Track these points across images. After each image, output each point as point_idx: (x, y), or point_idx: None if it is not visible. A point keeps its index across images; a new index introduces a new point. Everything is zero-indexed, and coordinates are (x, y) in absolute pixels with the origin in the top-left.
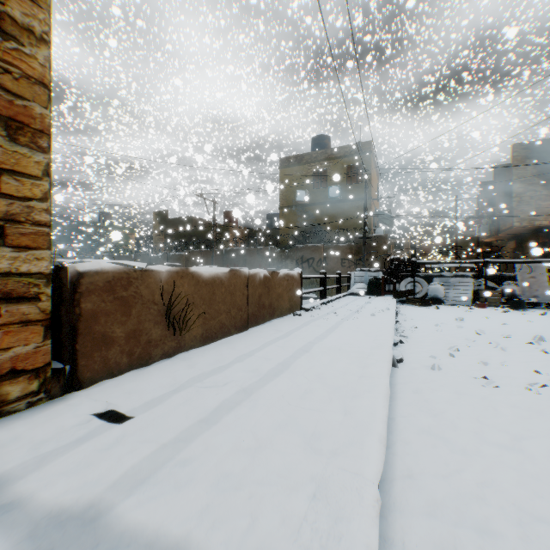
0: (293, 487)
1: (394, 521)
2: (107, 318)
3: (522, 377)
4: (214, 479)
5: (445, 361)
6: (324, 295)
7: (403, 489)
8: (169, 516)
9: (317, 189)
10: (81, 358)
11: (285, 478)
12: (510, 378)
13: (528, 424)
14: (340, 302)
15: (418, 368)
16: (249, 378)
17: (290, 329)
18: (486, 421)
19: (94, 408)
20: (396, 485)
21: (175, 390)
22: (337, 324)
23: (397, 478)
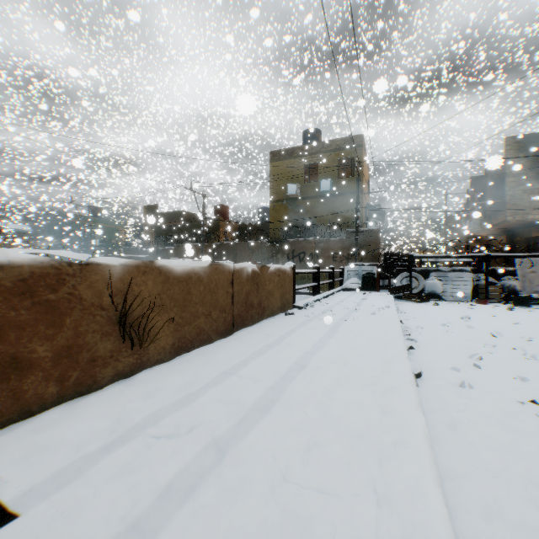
0: None
1: None
2: (22, 332)
3: None
4: None
5: (472, 375)
6: (317, 291)
7: None
8: None
9: (308, 183)
10: None
11: None
12: None
13: None
14: (335, 299)
15: (443, 386)
16: (226, 417)
17: (283, 333)
18: None
19: None
20: None
21: (113, 443)
22: (335, 326)
23: None
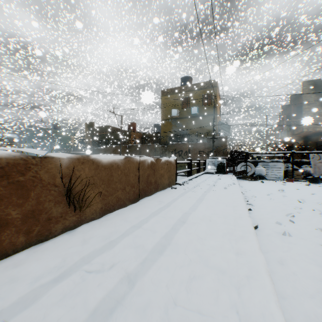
0: None
1: None
2: (0, 202)
3: None
4: None
5: (289, 227)
6: (190, 174)
7: None
8: None
9: (184, 109)
10: None
11: None
12: None
13: None
14: (201, 179)
15: (272, 234)
16: (135, 257)
17: (170, 200)
18: None
19: None
20: None
21: (60, 276)
22: (202, 196)
23: None
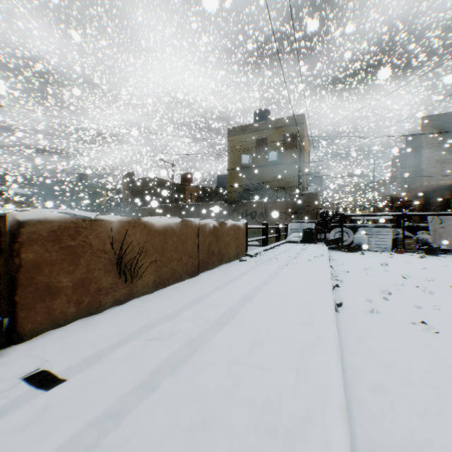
0: None
1: None
2: (53, 268)
3: None
4: None
5: (381, 305)
6: (266, 242)
7: None
8: None
9: (259, 154)
10: (21, 310)
11: None
12: (446, 323)
13: None
14: (280, 249)
15: (357, 312)
16: (196, 328)
17: (237, 274)
18: (438, 374)
19: (27, 367)
20: None
21: (119, 343)
22: (279, 269)
23: None
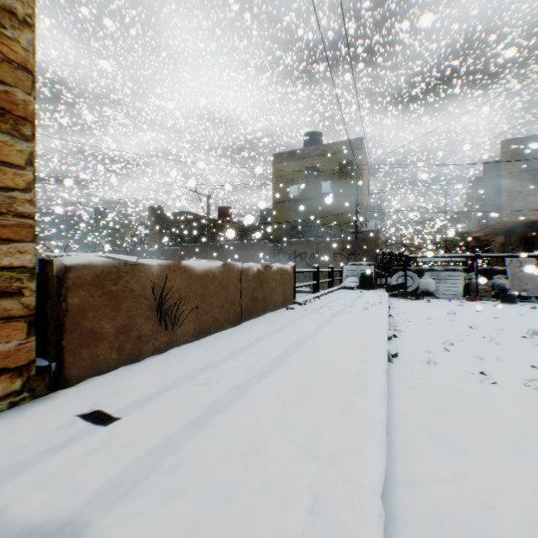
0: (289, 500)
1: (397, 534)
2: (96, 313)
3: (519, 373)
4: (203, 489)
5: (440, 356)
6: (317, 288)
7: (405, 496)
8: (153, 535)
9: (309, 184)
10: (67, 355)
11: (280, 488)
12: (507, 374)
13: (531, 423)
14: (333, 296)
15: (414, 363)
16: (242, 375)
17: (284, 323)
18: (487, 420)
19: (80, 408)
20: (398, 492)
21: (166, 388)
22: (330, 318)
23: (398, 483)
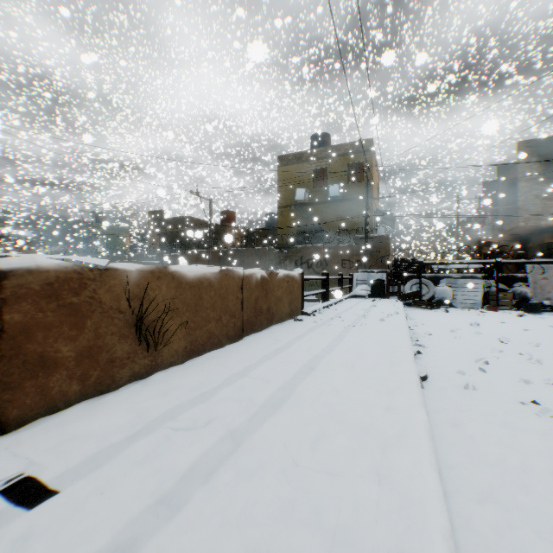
0: None
1: None
2: (48, 333)
3: None
4: None
5: (477, 378)
6: (326, 297)
7: None
8: None
9: (317, 188)
10: (3, 391)
11: None
12: None
13: None
14: (344, 306)
15: (448, 388)
16: (240, 413)
17: (292, 338)
18: None
19: (6, 472)
20: None
21: (136, 434)
22: (344, 331)
23: None
